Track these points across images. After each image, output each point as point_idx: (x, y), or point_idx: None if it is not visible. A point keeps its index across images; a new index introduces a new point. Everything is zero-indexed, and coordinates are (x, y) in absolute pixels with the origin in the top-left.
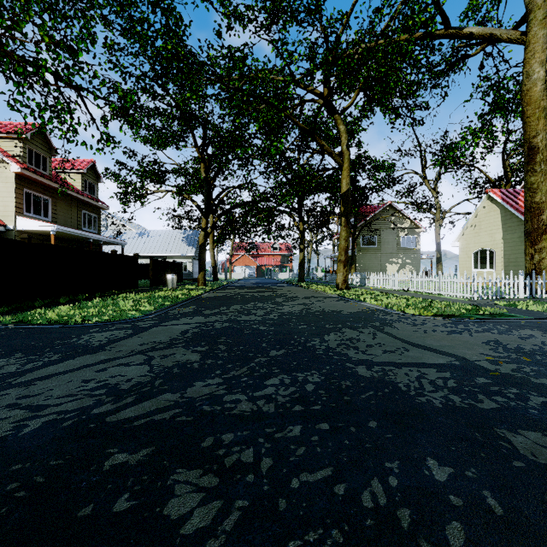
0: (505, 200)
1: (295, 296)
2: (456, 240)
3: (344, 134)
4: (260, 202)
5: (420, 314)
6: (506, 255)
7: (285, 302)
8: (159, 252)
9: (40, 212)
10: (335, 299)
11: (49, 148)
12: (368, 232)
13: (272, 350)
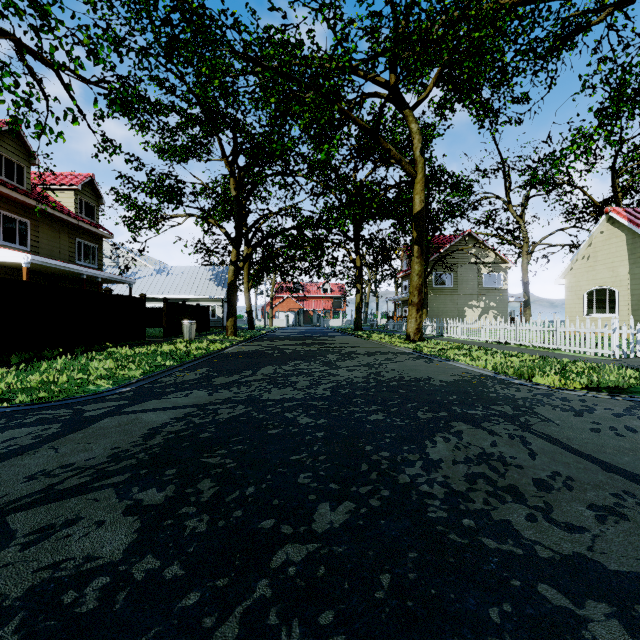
0: (634, 222)
1: (353, 351)
2: (562, 277)
3: (416, 135)
4: (306, 228)
5: (563, 386)
6: (635, 296)
7: (341, 361)
8: (181, 293)
9: (14, 238)
10: (411, 356)
11: (26, 154)
12: (442, 269)
13: (320, 505)
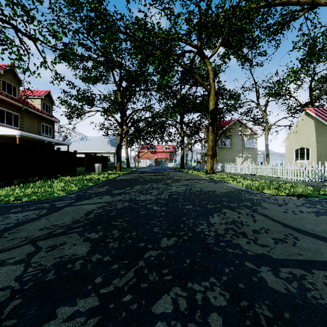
0: (318, 115)
1: (179, 178)
2: (283, 142)
3: (211, 72)
4: (156, 117)
5: (276, 194)
6: (318, 151)
7: (173, 183)
8: (93, 150)
9: (11, 123)
10: (207, 181)
11: (17, 81)
12: (224, 137)
13: (163, 238)
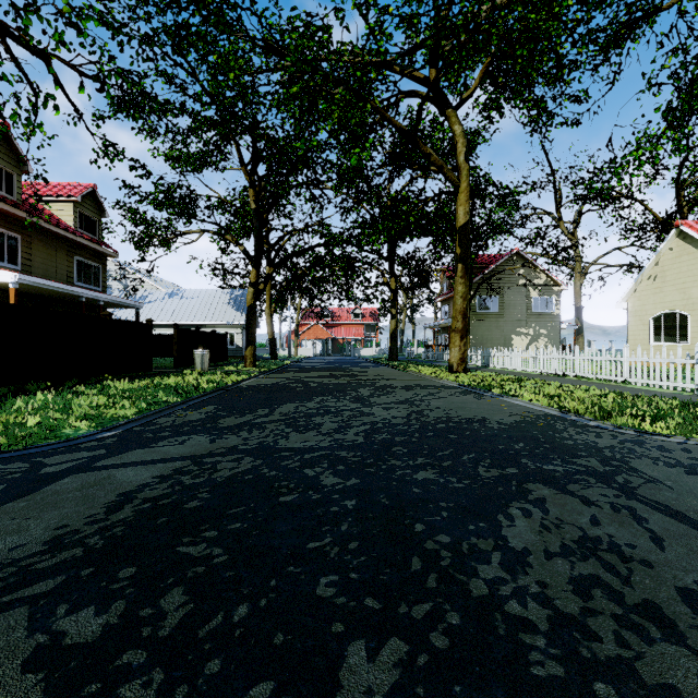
0: None
1: (389, 384)
2: (624, 300)
3: (460, 138)
4: (335, 245)
5: (653, 430)
6: None
7: (375, 396)
8: (196, 319)
9: (2, 256)
10: (457, 391)
11: (17, 160)
12: (487, 292)
13: (350, 647)
